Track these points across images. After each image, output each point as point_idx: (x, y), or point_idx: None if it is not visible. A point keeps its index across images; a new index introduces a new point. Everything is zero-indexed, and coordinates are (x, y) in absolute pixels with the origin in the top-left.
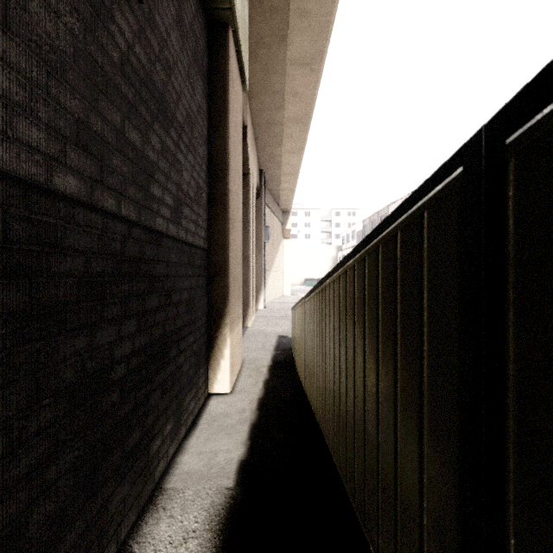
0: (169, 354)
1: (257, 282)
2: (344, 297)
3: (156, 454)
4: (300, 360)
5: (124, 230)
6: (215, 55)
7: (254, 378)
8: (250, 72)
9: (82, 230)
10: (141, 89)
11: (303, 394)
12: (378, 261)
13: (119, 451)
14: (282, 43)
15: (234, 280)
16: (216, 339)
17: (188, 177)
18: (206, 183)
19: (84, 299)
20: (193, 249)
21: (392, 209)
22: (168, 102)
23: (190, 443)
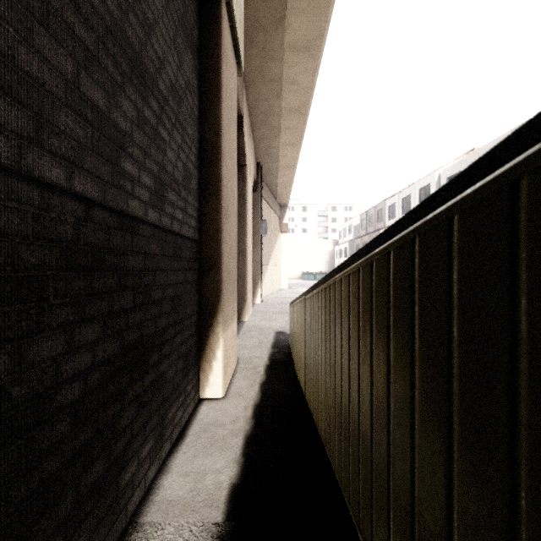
0: (148, 361)
1: (254, 276)
2: (367, 298)
3: (130, 483)
4: (299, 362)
5: (80, 210)
6: (207, 28)
7: (250, 380)
8: (246, 58)
9: (2, 204)
10: (106, 38)
11: (303, 399)
12: (452, 242)
13: (71, 495)
14: (279, 26)
15: (228, 274)
16: (208, 338)
17: (174, 158)
18: (196, 168)
19: (6, 301)
20: (181, 239)
21: (389, 203)
22: (147, 65)
23: (175, 460)
